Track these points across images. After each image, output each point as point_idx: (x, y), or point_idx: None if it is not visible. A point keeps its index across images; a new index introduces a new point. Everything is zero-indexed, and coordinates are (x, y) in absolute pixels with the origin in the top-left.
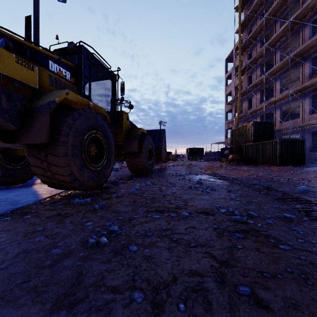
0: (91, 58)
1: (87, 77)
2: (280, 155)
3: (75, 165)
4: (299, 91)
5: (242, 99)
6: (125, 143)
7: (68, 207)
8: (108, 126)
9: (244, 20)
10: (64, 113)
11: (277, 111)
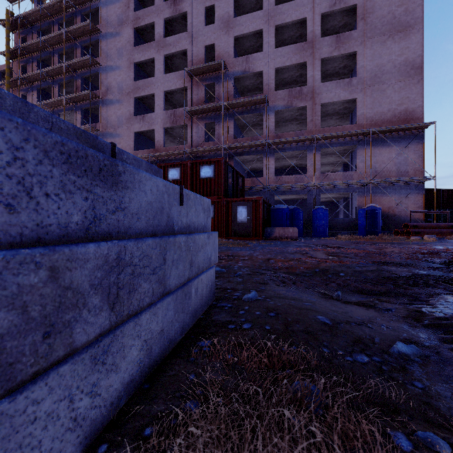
0: None
1: None
2: None
3: None
4: None
5: None
6: None
7: None
8: None
9: (15, 49)
10: None
11: None
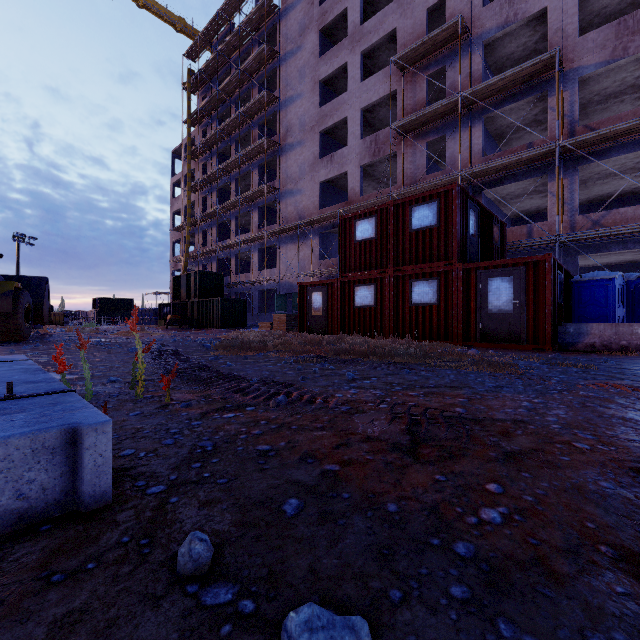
0: None
1: None
2: (222, 317)
3: None
4: (249, 241)
5: (196, 229)
6: None
7: None
8: None
9: (196, 112)
10: None
11: (233, 259)
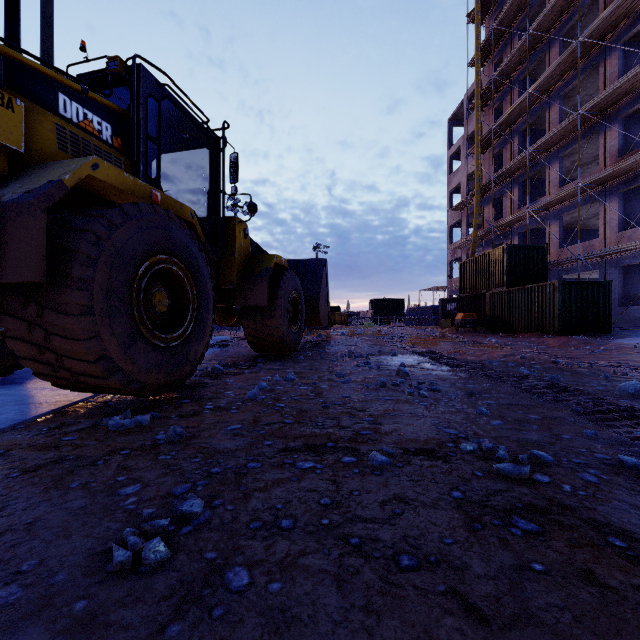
0: (162, 95)
1: (152, 138)
2: (562, 314)
3: (112, 336)
4: (598, 183)
5: (483, 200)
6: (239, 288)
7: (91, 438)
8: (197, 246)
9: (486, 40)
10: (88, 213)
11: (553, 225)
